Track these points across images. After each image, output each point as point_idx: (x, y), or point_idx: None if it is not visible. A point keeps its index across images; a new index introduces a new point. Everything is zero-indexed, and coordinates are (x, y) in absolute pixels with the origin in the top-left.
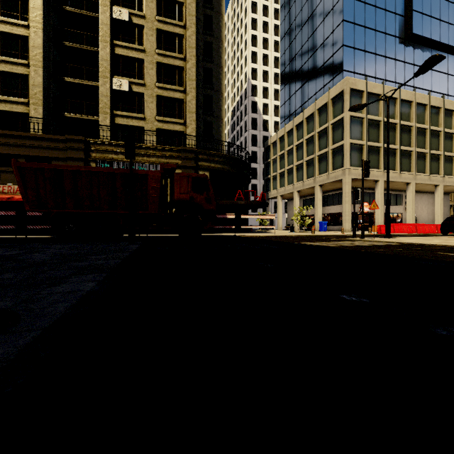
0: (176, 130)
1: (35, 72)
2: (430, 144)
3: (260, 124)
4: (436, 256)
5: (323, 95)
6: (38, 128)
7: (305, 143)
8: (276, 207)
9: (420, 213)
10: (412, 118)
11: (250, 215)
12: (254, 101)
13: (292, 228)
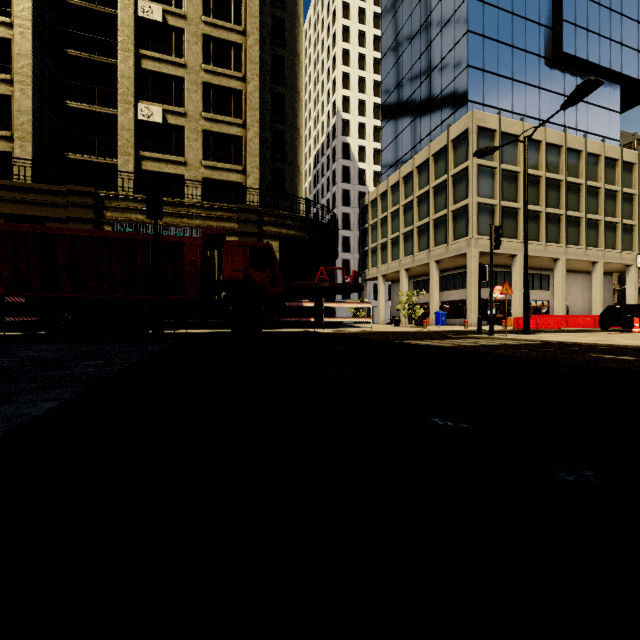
0: (231, 181)
1: (22, 91)
2: (587, 205)
3: (354, 175)
4: (586, 359)
5: (440, 135)
6: (25, 174)
7: (416, 202)
8: (376, 292)
9: (573, 301)
10: (562, 169)
11: (335, 302)
12: (345, 142)
13: (397, 322)
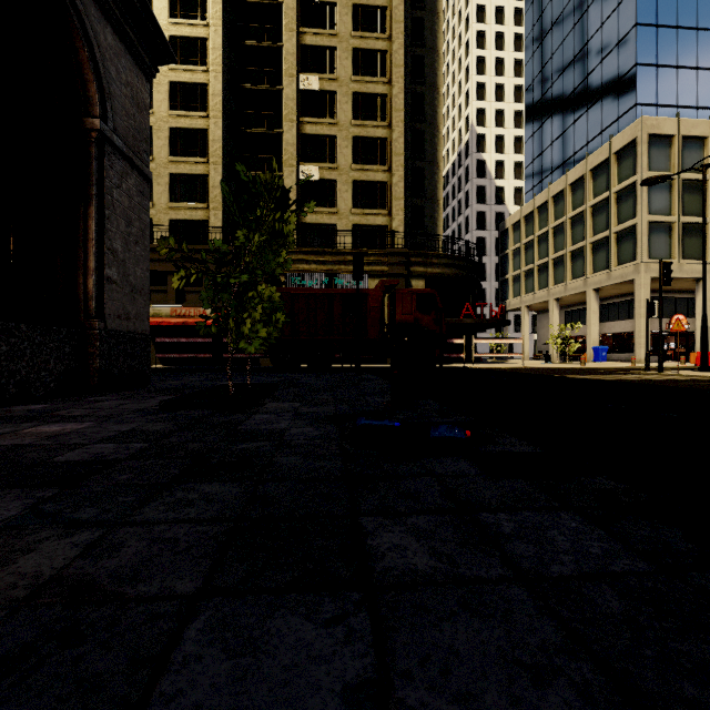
0: (377, 225)
1: (215, 170)
2: None
3: (491, 194)
4: None
5: (600, 147)
6: (224, 239)
7: (569, 224)
8: (517, 324)
9: None
10: None
11: (485, 339)
12: (480, 159)
13: (548, 357)
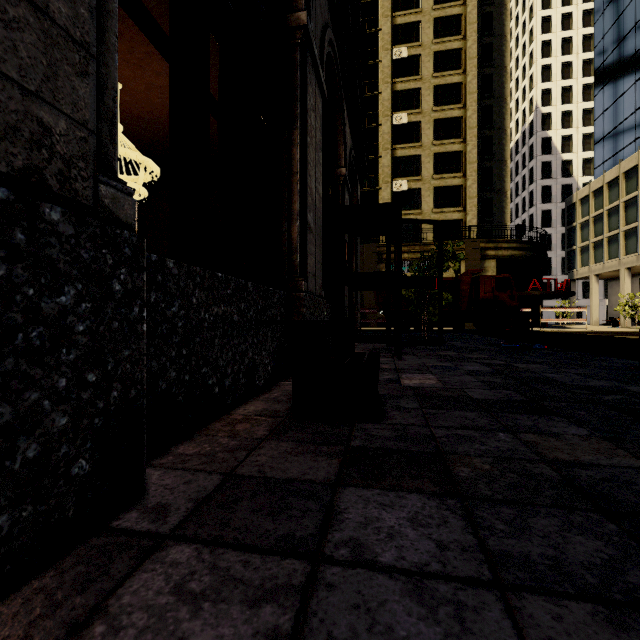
0: (454, 220)
1: None
2: None
3: (557, 168)
4: None
5: None
6: None
7: None
8: (586, 290)
9: None
10: None
11: (551, 308)
12: (545, 136)
13: (615, 323)
